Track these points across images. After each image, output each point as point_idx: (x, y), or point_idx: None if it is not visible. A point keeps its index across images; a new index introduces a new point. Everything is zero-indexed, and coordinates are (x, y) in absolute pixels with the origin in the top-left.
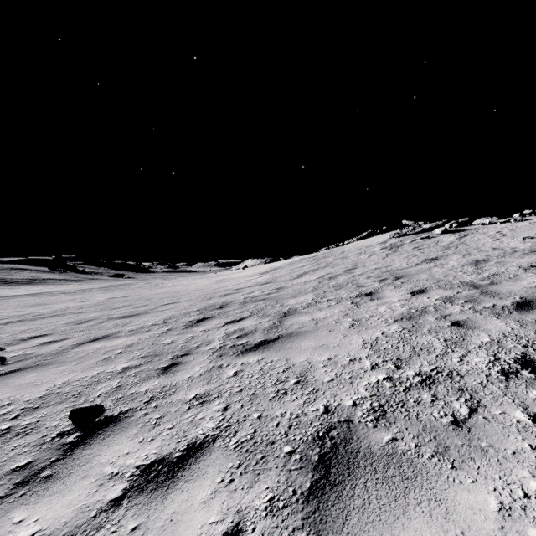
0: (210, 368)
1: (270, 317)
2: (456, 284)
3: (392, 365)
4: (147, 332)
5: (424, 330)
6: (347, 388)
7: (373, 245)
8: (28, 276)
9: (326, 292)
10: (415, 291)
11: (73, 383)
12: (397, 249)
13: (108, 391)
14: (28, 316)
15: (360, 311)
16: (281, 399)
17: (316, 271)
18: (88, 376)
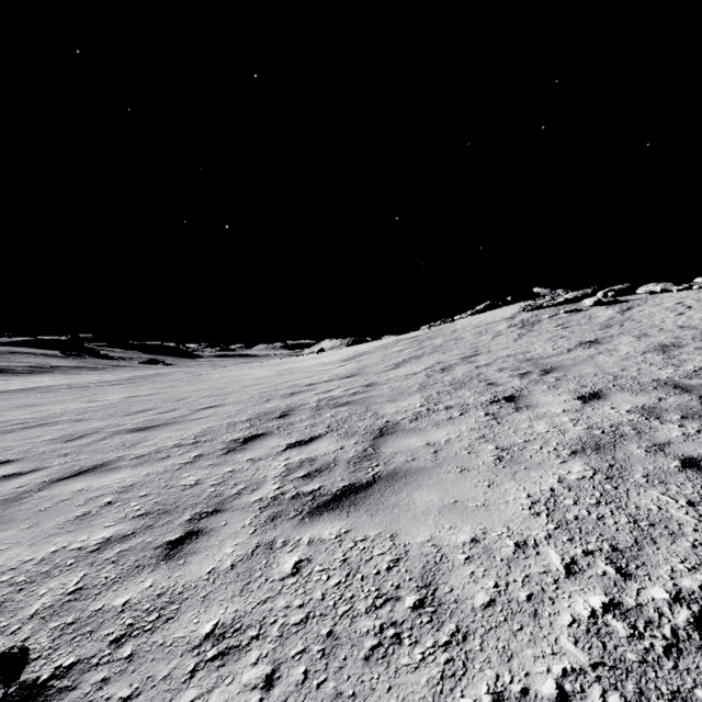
0: (252, 548)
1: (358, 437)
2: (647, 383)
3: (608, 566)
4: (164, 459)
5: (635, 476)
6: (531, 632)
7: (497, 322)
8: (32, 363)
9: (440, 393)
10: (585, 394)
11: (1, 577)
12: (533, 328)
13: (54, 602)
14: (4, 426)
15: (505, 430)
16: (390, 657)
17: (420, 359)
18: (35, 558)
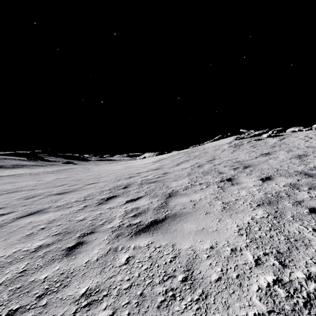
0: (107, 250)
1: (159, 198)
2: (292, 173)
3: (275, 261)
4: (69, 208)
5: (288, 216)
6: (238, 294)
7: (223, 145)
8: (13, 163)
9: (197, 177)
10: (263, 177)
11: None
12: (239, 147)
13: (12, 277)
14: None
15: (226, 194)
16: (170, 306)
17: (188, 161)
18: (5, 255)
